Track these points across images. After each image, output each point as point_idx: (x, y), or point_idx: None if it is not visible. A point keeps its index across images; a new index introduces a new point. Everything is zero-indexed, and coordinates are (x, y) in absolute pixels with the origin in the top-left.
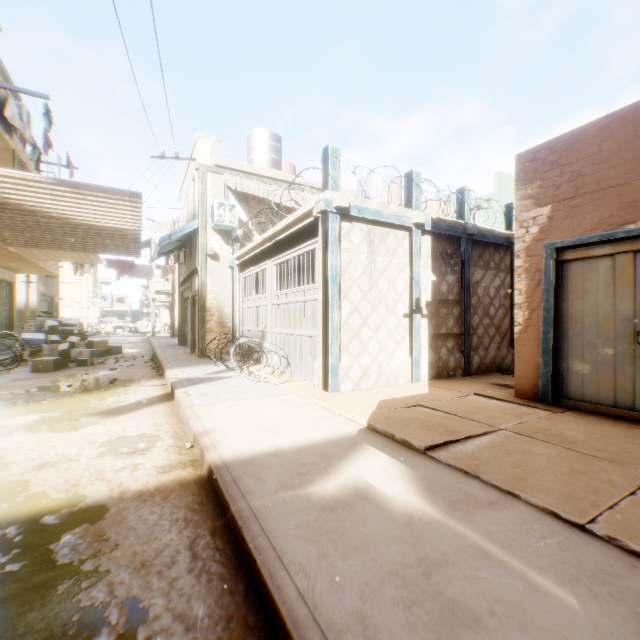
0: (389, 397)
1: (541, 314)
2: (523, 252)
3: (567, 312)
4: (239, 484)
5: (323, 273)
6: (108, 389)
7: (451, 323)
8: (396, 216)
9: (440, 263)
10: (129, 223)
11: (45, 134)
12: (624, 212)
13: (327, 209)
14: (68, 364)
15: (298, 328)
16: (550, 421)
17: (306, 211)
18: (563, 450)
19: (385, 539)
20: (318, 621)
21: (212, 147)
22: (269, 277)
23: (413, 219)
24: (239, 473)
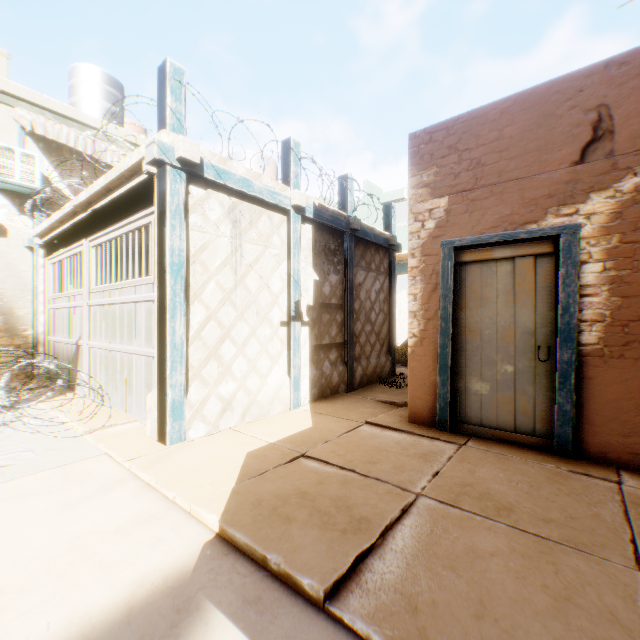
0: (261, 444)
1: (439, 324)
2: (419, 250)
3: (466, 322)
4: None
5: (159, 259)
6: None
7: (334, 331)
8: (271, 192)
9: (323, 260)
10: None
11: None
12: (527, 210)
13: (164, 159)
14: None
15: (126, 342)
16: (465, 464)
17: (134, 163)
18: (511, 532)
19: None
20: None
21: None
22: (86, 264)
23: (292, 200)
24: None
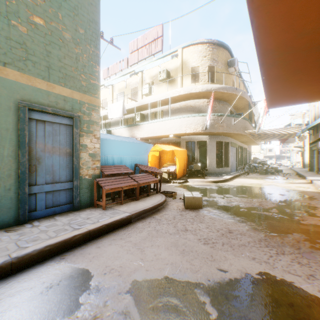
0: None
1: None
2: None
3: None
4: None
5: None
6: (286, 179)
7: None
8: None
9: None
10: (294, 131)
11: None
12: None
13: None
14: (267, 173)
15: None
16: None
17: None
18: None
19: None
20: None
21: None
22: None
23: None
24: None
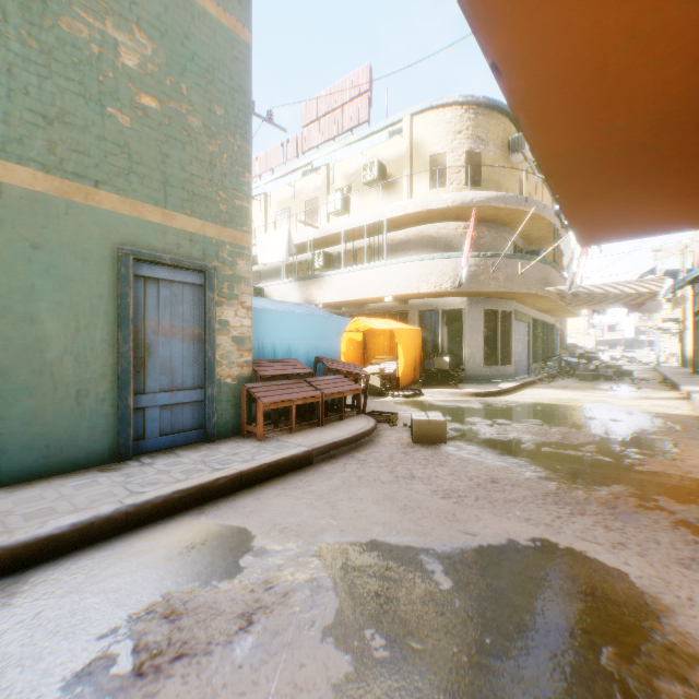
0: None
1: None
2: None
3: None
4: None
5: None
6: (636, 391)
7: None
8: None
9: None
10: (652, 288)
11: None
12: None
13: None
14: (596, 378)
15: None
16: None
17: None
18: None
19: None
20: None
21: None
22: None
23: None
24: None
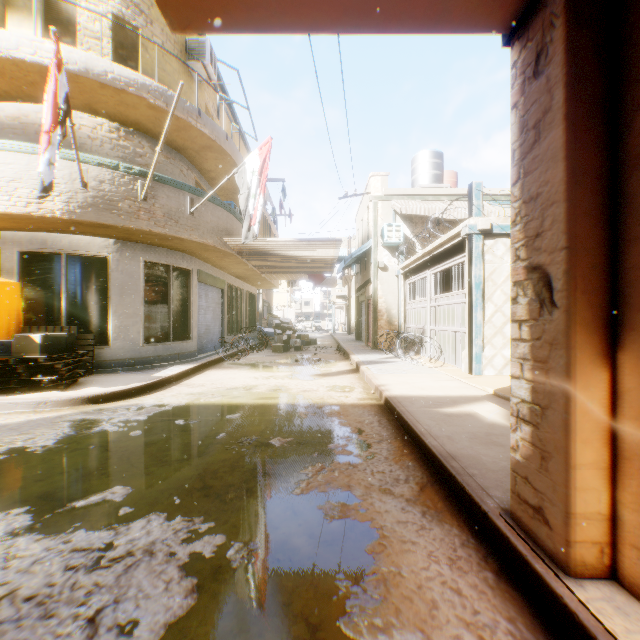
0: None
1: None
2: None
3: None
4: (401, 403)
5: (468, 282)
6: (318, 364)
7: None
8: None
9: None
10: (331, 255)
11: (280, 201)
12: None
13: (471, 232)
14: (288, 349)
15: (451, 325)
16: None
17: (455, 233)
18: None
19: (473, 426)
20: (430, 434)
21: (382, 181)
22: (428, 284)
23: None
24: (401, 400)
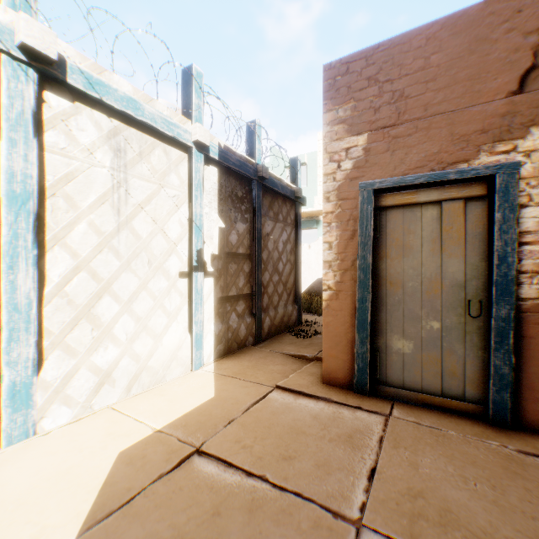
0: (142, 433)
1: (358, 275)
2: (335, 193)
3: (387, 273)
4: None
5: None
6: None
7: (242, 282)
8: (166, 121)
9: (229, 206)
10: None
11: None
12: (457, 147)
13: None
14: None
15: None
16: (402, 452)
17: None
18: None
19: None
20: None
21: None
22: None
23: (193, 135)
24: None
